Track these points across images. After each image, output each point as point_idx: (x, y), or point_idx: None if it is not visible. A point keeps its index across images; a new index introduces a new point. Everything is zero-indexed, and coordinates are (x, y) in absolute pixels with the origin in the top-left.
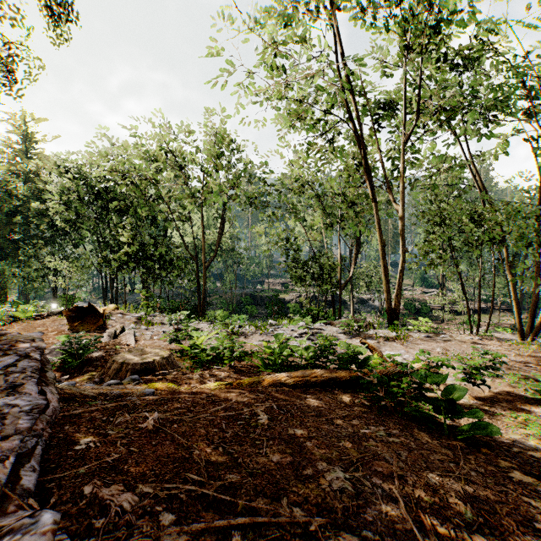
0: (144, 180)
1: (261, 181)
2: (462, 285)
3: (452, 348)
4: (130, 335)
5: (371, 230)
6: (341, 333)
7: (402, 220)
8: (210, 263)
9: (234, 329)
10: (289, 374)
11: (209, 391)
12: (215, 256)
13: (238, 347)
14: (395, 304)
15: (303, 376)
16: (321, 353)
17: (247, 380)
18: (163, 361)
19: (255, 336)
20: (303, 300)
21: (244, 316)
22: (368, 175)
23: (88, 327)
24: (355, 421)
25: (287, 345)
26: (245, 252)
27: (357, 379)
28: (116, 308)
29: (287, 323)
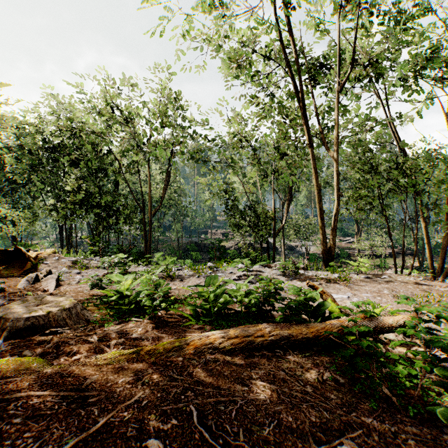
0: (92, 132)
1: (203, 137)
2: (388, 229)
3: (399, 290)
4: (52, 279)
5: (302, 181)
6: (281, 275)
7: (337, 165)
8: (155, 211)
9: (172, 272)
10: (225, 332)
11: (92, 373)
12: (160, 205)
13: (160, 294)
14: (330, 247)
15: (244, 334)
16: (266, 300)
17: (163, 345)
18: (62, 313)
19: (192, 279)
20: (241, 246)
21: (189, 261)
22: (305, 119)
23: (14, 271)
24: (348, 443)
25: (224, 290)
26: (190, 205)
27: (315, 335)
28: (54, 253)
29: (226, 265)
